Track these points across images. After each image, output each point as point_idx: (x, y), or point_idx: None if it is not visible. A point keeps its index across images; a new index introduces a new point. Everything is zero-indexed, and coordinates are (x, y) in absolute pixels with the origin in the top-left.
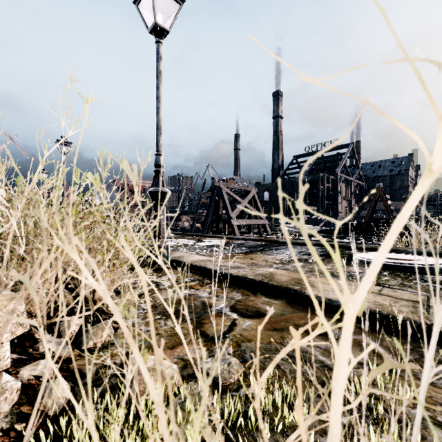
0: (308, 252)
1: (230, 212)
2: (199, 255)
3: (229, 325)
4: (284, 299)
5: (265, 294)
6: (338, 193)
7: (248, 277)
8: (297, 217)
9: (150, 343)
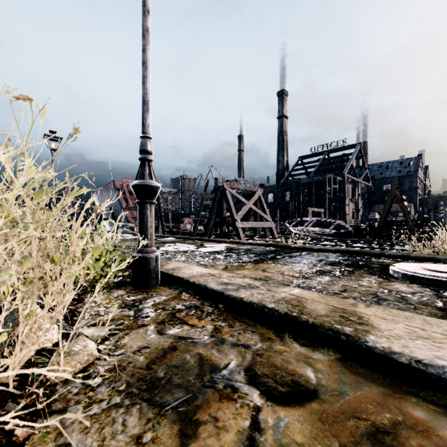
0: (329, 261)
1: (234, 214)
2: (200, 264)
3: (248, 431)
4: (329, 349)
5: (296, 337)
6: (345, 195)
7: (268, 306)
8: (304, 220)
9: None
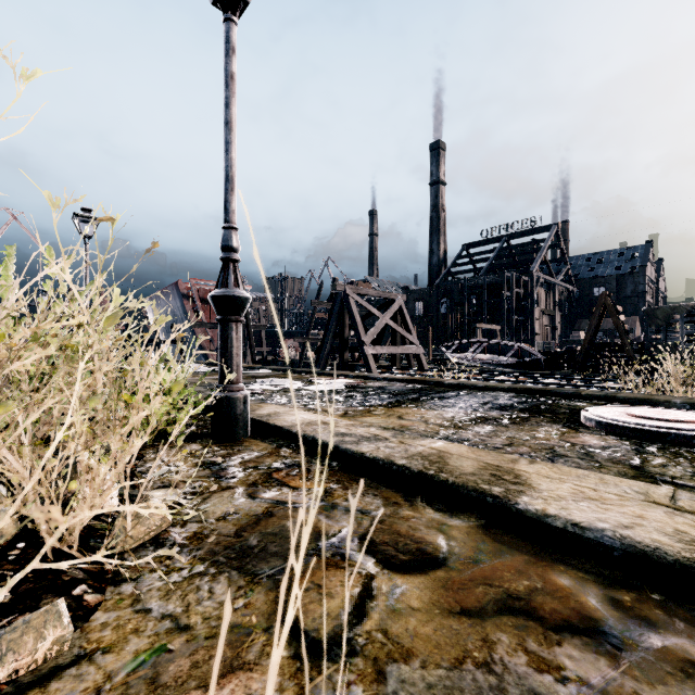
0: (497, 404)
1: (362, 334)
2: (308, 409)
3: (357, 597)
4: (471, 515)
5: (431, 501)
6: (535, 304)
7: (397, 463)
8: (470, 342)
9: (157, 665)
